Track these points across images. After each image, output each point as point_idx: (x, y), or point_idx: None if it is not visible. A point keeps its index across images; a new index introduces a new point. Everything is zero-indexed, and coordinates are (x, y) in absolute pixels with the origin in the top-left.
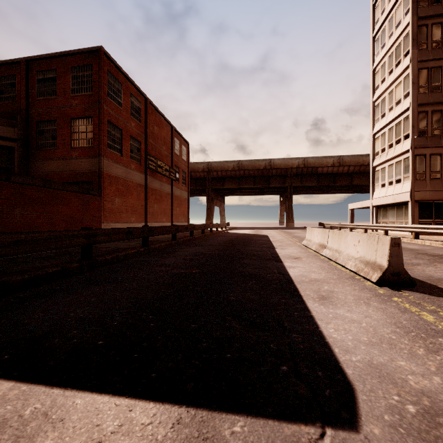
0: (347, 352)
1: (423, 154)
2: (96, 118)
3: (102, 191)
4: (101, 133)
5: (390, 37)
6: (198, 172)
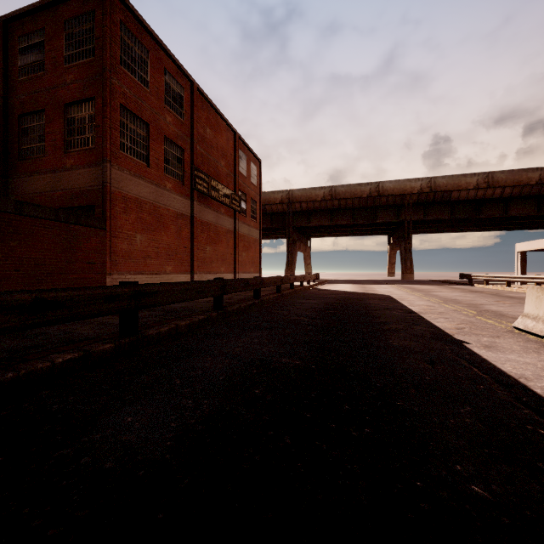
0: None
1: None
2: (100, 99)
3: (108, 220)
4: (105, 122)
5: None
6: (274, 204)
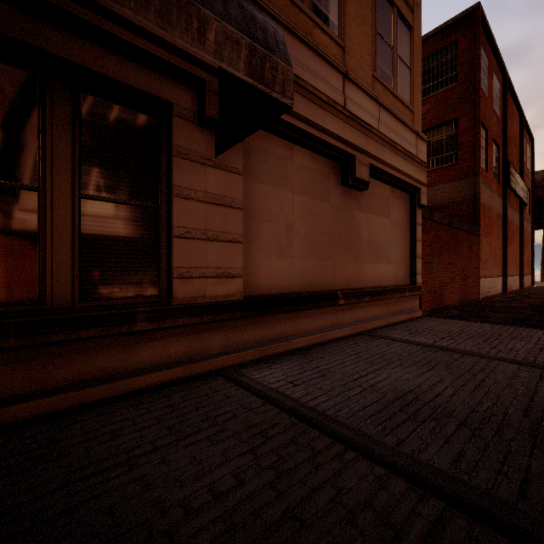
0: None
1: None
2: (465, 119)
3: (479, 228)
4: (478, 138)
5: None
6: None
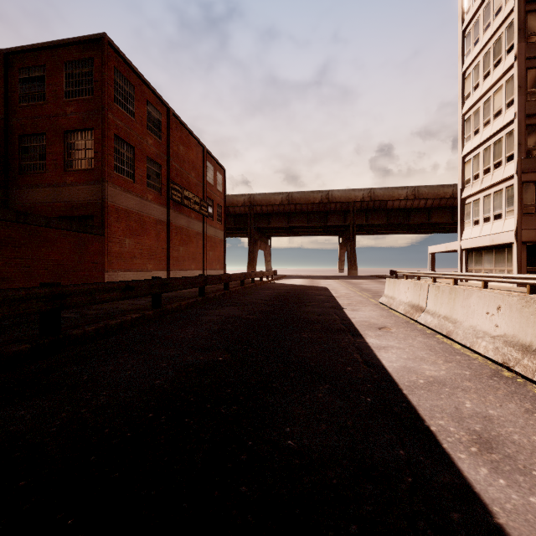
0: None
1: (532, 180)
2: (98, 131)
3: (106, 229)
4: (104, 150)
5: (486, 29)
6: (237, 206)
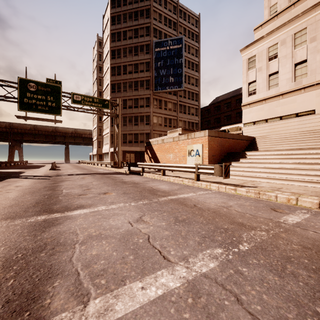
0: (40, 168)
1: (100, 140)
2: None
3: None
4: None
5: None
6: (1, 127)
